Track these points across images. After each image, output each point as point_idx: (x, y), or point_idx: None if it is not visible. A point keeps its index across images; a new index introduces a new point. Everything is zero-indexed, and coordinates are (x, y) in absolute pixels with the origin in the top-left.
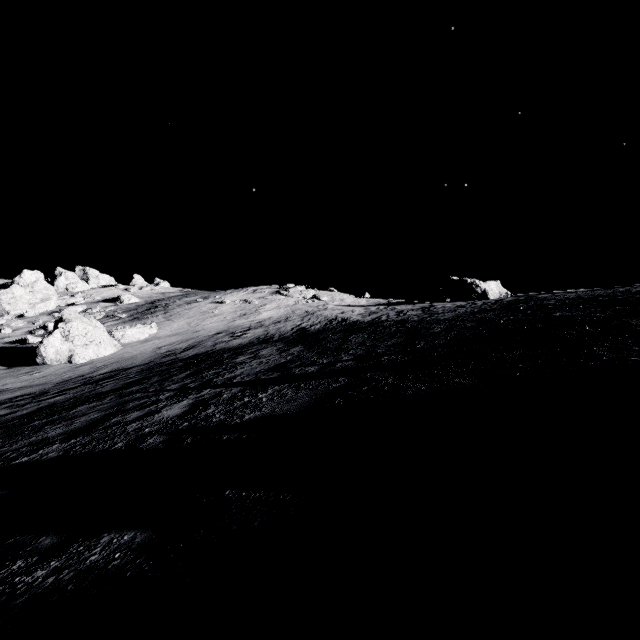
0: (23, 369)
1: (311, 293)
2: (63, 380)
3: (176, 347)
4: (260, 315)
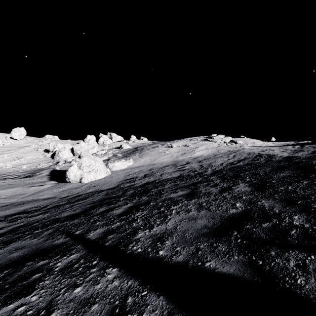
0: (60, 184)
1: (229, 139)
2: (67, 195)
3: (137, 175)
4: (194, 154)
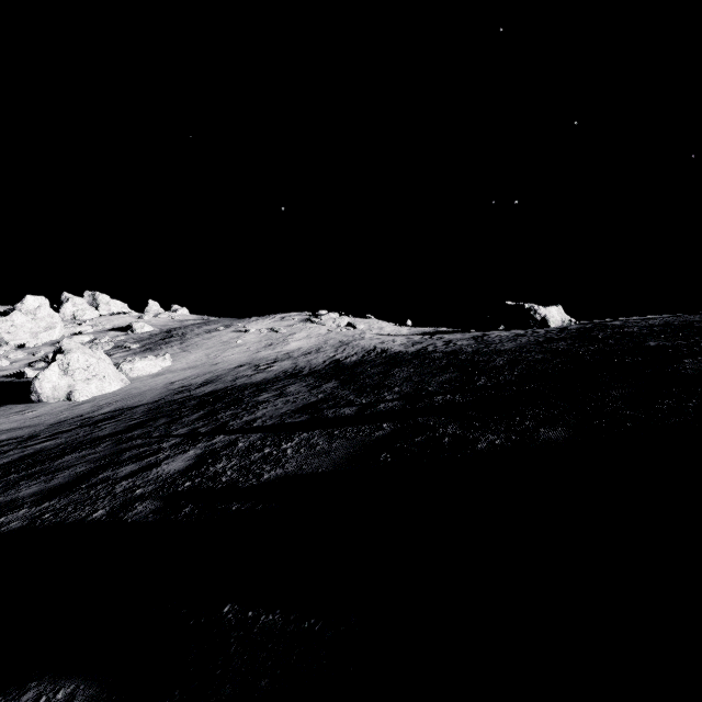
0: (15, 407)
1: (346, 321)
2: (58, 421)
3: (191, 382)
4: (288, 345)
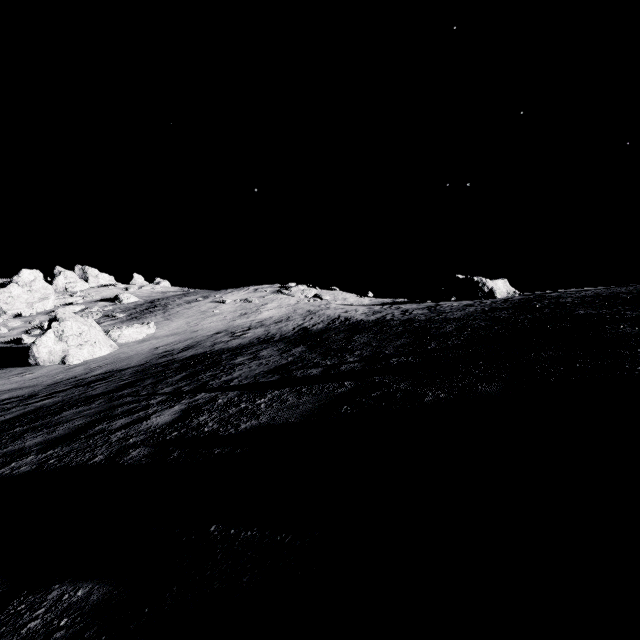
0: (15, 370)
1: (313, 292)
2: (55, 382)
3: (173, 347)
4: (261, 314)
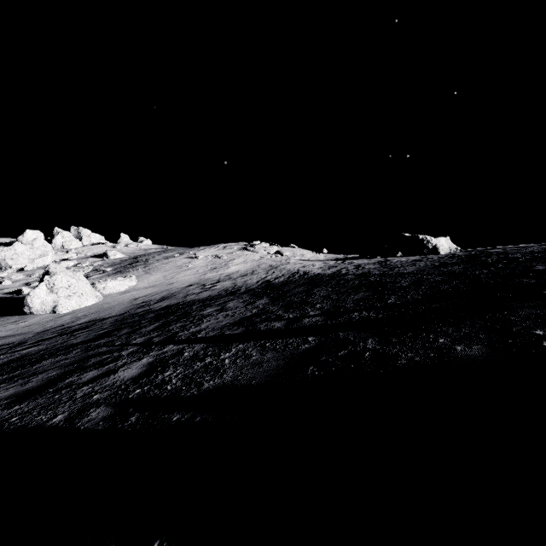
0: (12, 318)
1: (275, 249)
2: (44, 329)
3: (151, 298)
4: (229, 269)
